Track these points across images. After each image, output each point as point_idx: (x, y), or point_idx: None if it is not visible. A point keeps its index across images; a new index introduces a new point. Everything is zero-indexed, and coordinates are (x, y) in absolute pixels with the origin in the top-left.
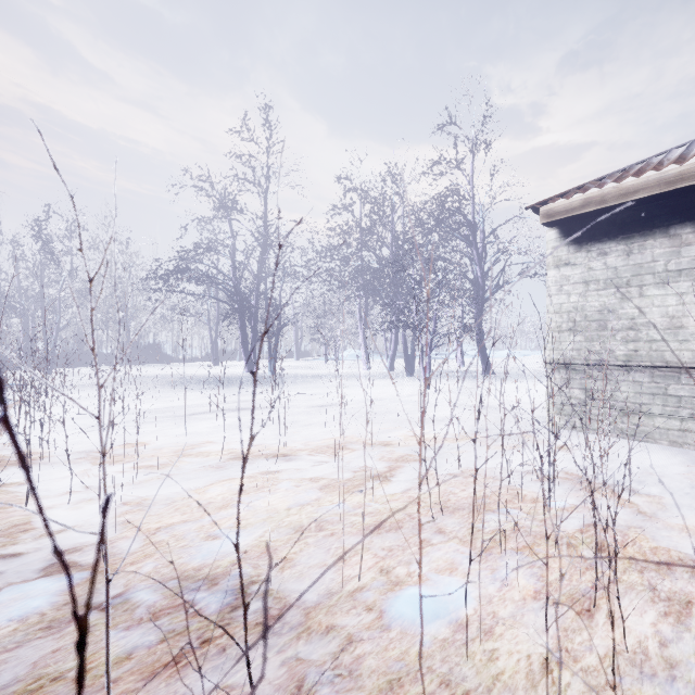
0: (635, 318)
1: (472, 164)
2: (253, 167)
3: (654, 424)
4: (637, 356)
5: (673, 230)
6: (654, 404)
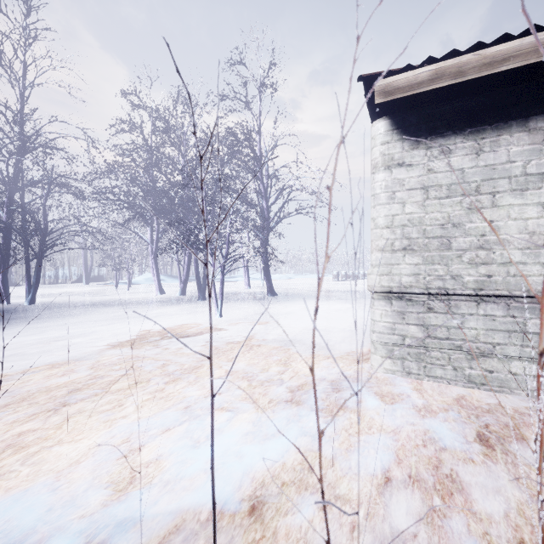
0: (487, 234)
1: (260, 106)
2: None
3: (510, 369)
4: (492, 283)
5: (534, 123)
6: (510, 344)
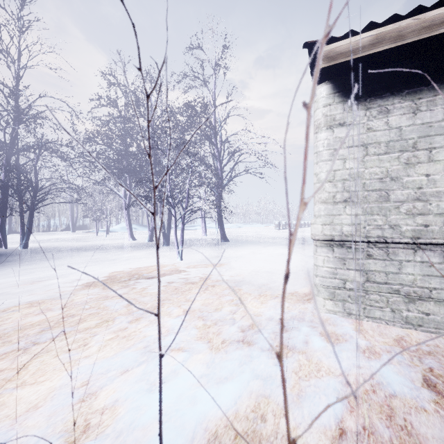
0: (424, 187)
1: (214, 83)
2: None
3: None
4: (428, 232)
5: None
6: None
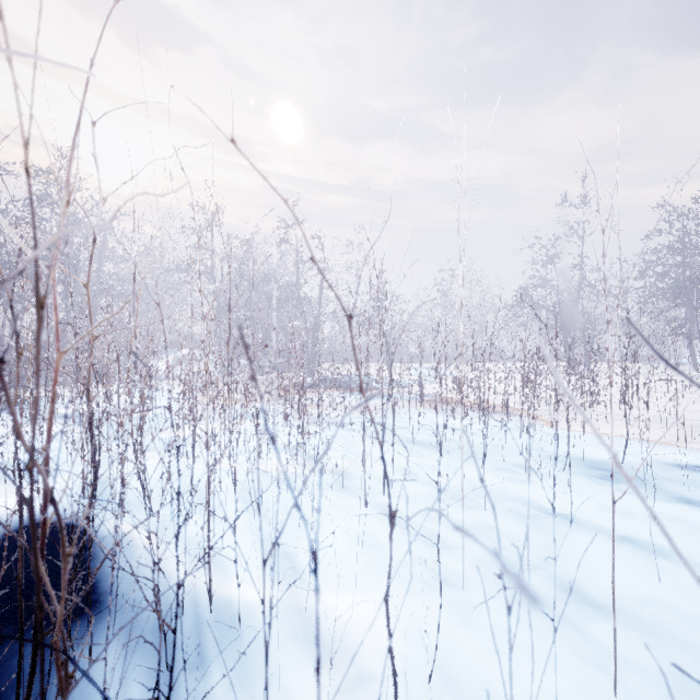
0: None
1: None
2: (571, 226)
3: None
4: None
5: None
6: None
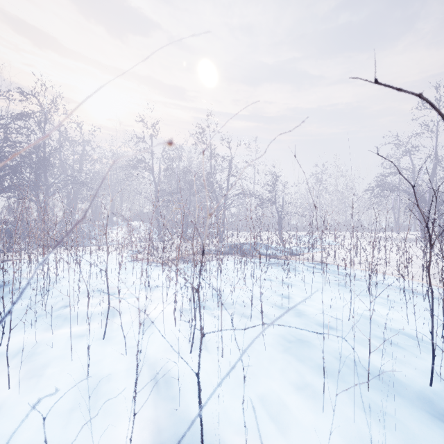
0: None
1: None
2: (426, 124)
3: None
4: None
5: None
6: None
